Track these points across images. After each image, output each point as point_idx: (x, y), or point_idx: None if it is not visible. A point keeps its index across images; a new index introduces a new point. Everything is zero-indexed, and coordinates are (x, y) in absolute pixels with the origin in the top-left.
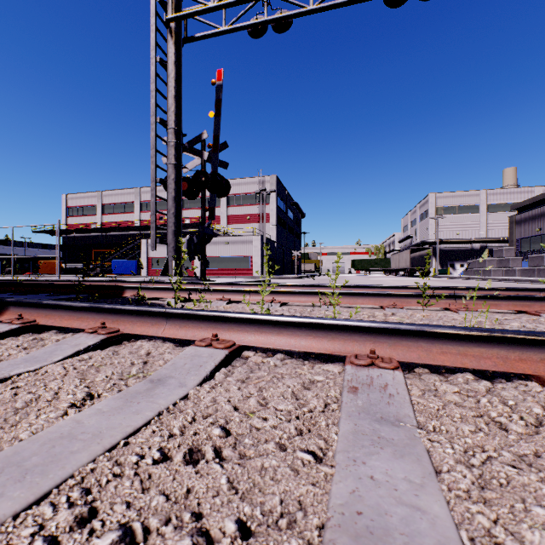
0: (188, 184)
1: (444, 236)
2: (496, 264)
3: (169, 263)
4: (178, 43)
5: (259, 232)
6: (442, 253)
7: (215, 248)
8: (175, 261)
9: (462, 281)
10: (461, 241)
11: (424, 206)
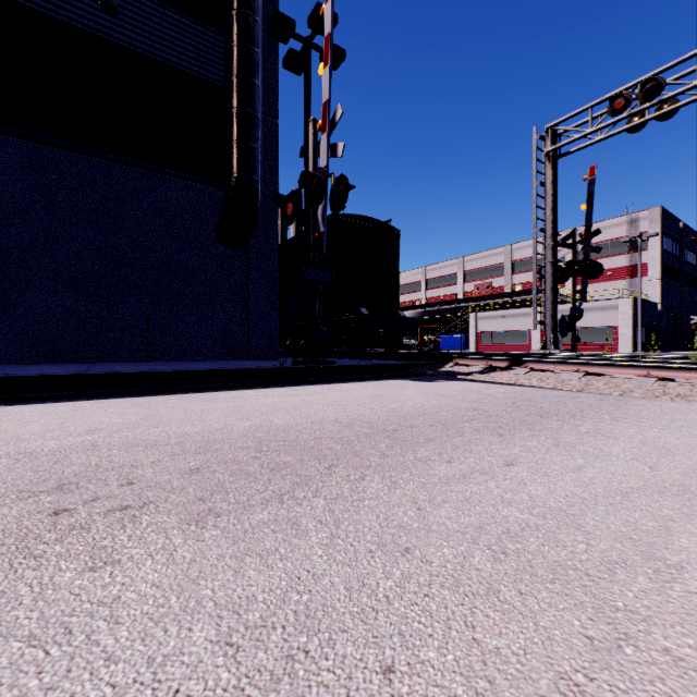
0: (559, 272)
1: None
2: None
3: (546, 340)
4: (554, 164)
5: (627, 291)
6: None
7: None
8: (552, 338)
9: None
10: None
11: None
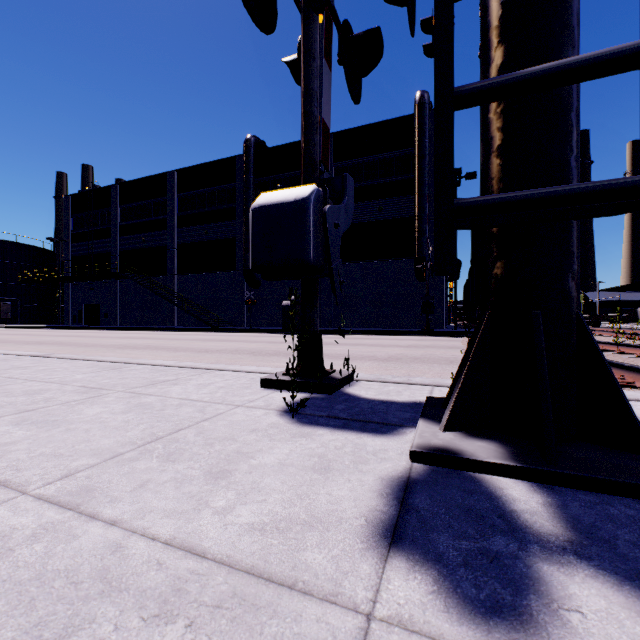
0: None
1: None
2: None
3: None
4: None
5: None
6: None
7: None
8: None
9: None
10: None
11: None
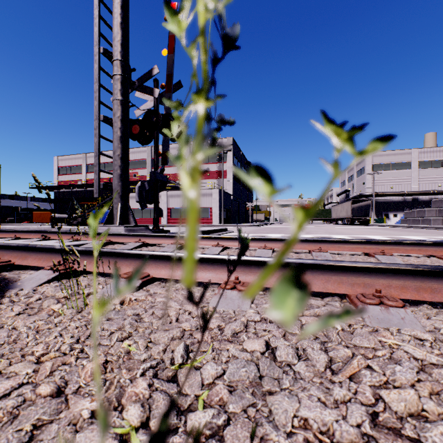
0: (139, 126)
1: (379, 189)
2: (435, 214)
3: (114, 211)
4: None
5: (217, 186)
6: (377, 204)
7: (179, 200)
8: (121, 209)
9: (409, 229)
10: (395, 194)
11: (361, 164)
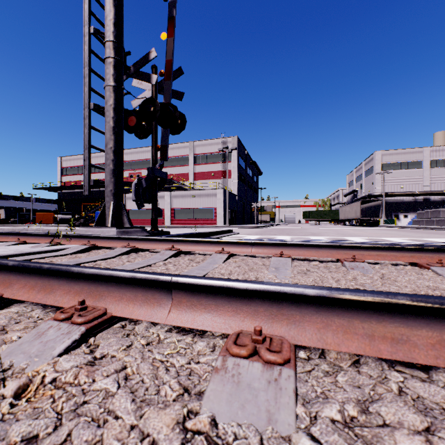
0: (136, 118)
1: (388, 189)
2: None
3: (106, 211)
4: None
5: (222, 186)
6: (387, 205)
7: (183, 200)
8: (114, 208)
9: (425, 231)
10: (406, 194)
11: (369, 163)
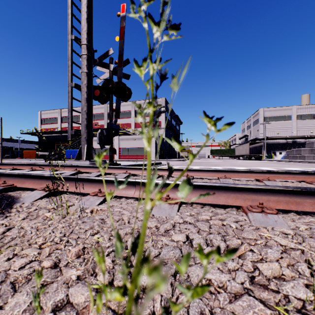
0: (99, 91)
1: (269, 135)
2: (308, 152)
3: (82, 150)
4: None
5: None
6: (267, 145)
7: (127, 142)
8: (87, 149)
9: (290, 163)
10: (280, 138)
11: (256, 116)
